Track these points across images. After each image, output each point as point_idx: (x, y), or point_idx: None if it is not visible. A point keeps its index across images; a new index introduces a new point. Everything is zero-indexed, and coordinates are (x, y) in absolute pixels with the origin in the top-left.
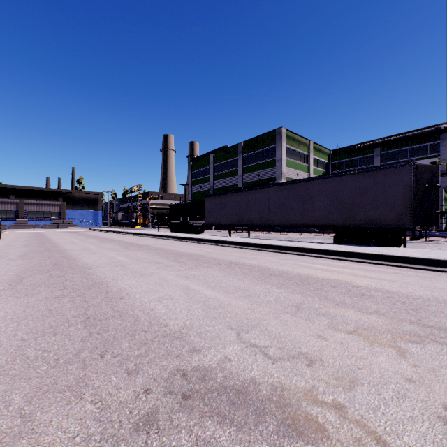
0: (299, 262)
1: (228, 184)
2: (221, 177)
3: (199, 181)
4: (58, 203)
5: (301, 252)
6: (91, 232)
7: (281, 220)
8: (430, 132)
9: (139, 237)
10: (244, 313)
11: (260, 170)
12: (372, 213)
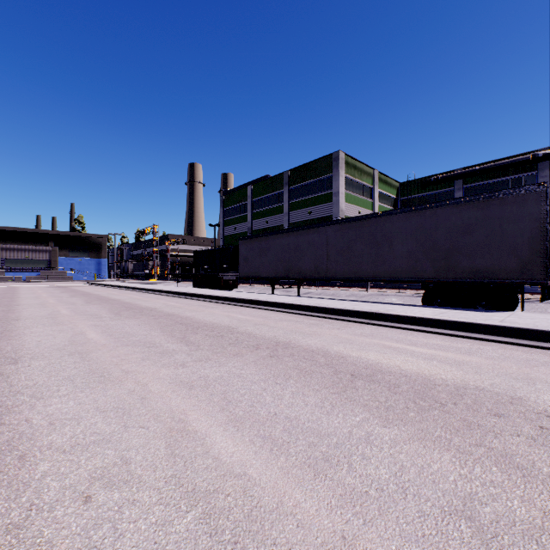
0: (390, 341)
1: (271, 224)
2: (261, 216)
3: (233, 221)
4: (47, 249)
5: (383, 321)
6: (85, 288)
7: (346, 271)
8: (526, 160)
9: (147, 294)
10: None
11: (311, 206)
12: (482, 261)
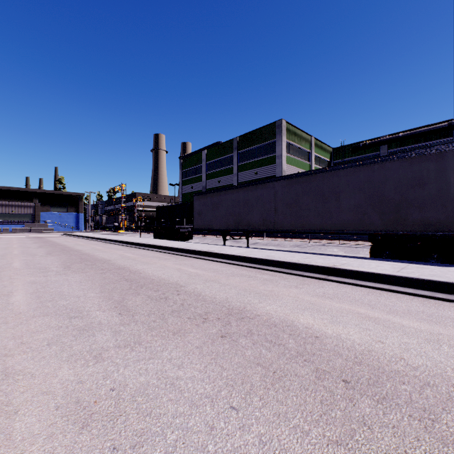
0: (363, 306)
1: (222, 183)
2: (214, 176)
3: (190, 181)
4: (31, 204)
5: (342, 277)
6: (58, 238)
7: (293, 224)
8: (443, 127)
9: (110, 244)
10: None
11: (257, 167)
12: (434, 214)
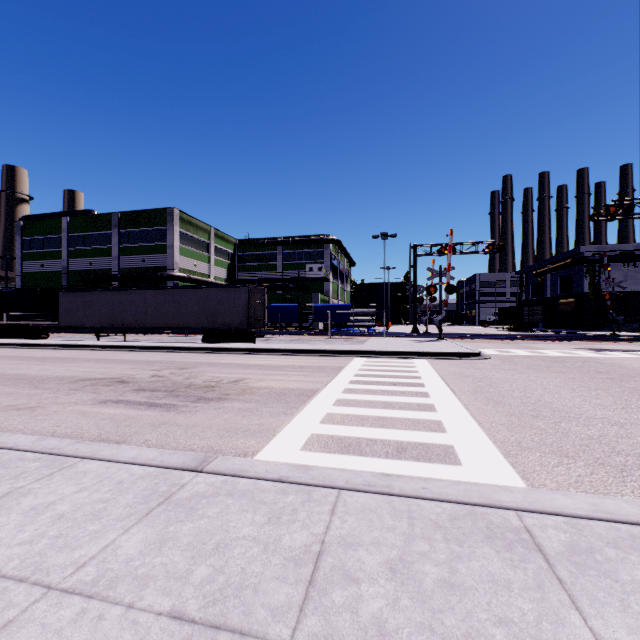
0: (157, 355)
1: (96, 266)
2: (82, 255)
3: (38, 256)
4: None
5: (165, 350)
6: None
7: (159, 323)
8: (317, 240)
9: None
10: (105, 371)
11: (145, 254)
12: (227, 319)
